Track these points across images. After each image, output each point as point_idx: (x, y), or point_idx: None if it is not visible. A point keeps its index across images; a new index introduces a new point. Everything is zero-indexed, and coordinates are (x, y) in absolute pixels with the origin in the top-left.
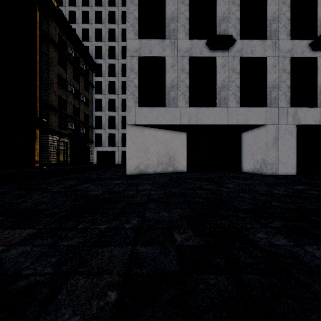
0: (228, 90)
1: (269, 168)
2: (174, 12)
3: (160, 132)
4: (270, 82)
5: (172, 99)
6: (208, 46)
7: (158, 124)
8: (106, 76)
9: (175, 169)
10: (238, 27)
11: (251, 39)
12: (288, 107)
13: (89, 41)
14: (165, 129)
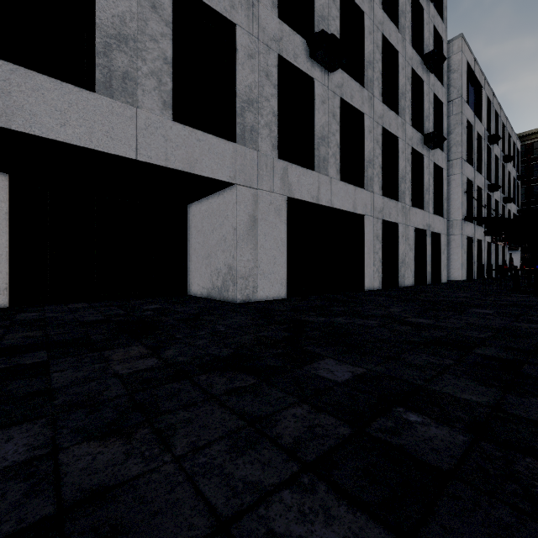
0: (138, 57)
1: (240, 287)
2: None
3: None
4: (242, 86)
5: None
6: None
7: None
8: None
9: None
10: None
11: None
12: (274, 156)
13: None
14: None
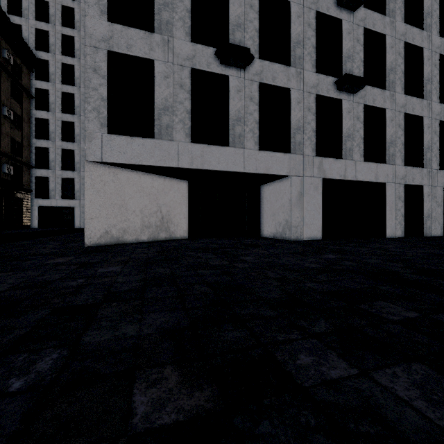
0: (244, 125)
1: (293, 232)
2: None
3: (147, 177)
4: (294, 121)
5: (165, 127)
6: (219, 57)
7: (142, 164)
8: (57, 82)
9: (171, 235)
10: (257, 42)
11: (273, 62)
12: (313, 155)
13: (23, 17)
14: (155, 173)
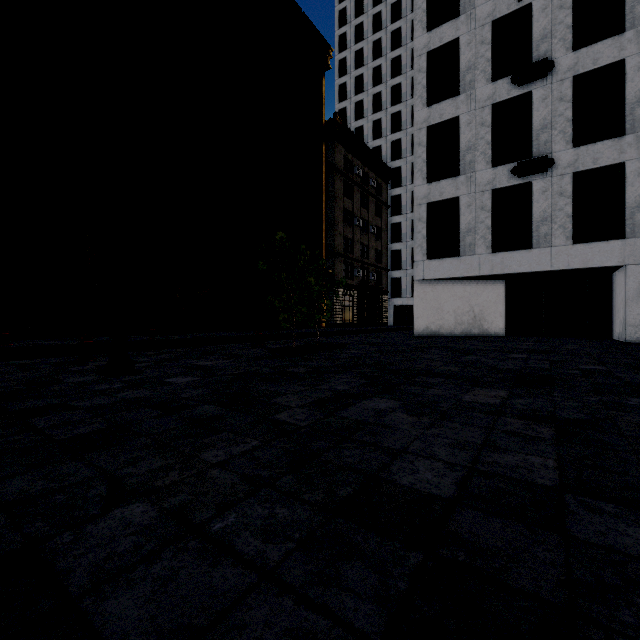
0: (552, 223)
1: (629, 332)
2: (470, 140)
3: (459, 284)
4: (631, 199)
5: (468, 245)
6: (514, 175)
7: (450, 277)
8: (408, 184)
9: (484, 331)
10: (569, 132)
11: (593, 143)
12: None
13: (382, 138)
14: (466, 279)
